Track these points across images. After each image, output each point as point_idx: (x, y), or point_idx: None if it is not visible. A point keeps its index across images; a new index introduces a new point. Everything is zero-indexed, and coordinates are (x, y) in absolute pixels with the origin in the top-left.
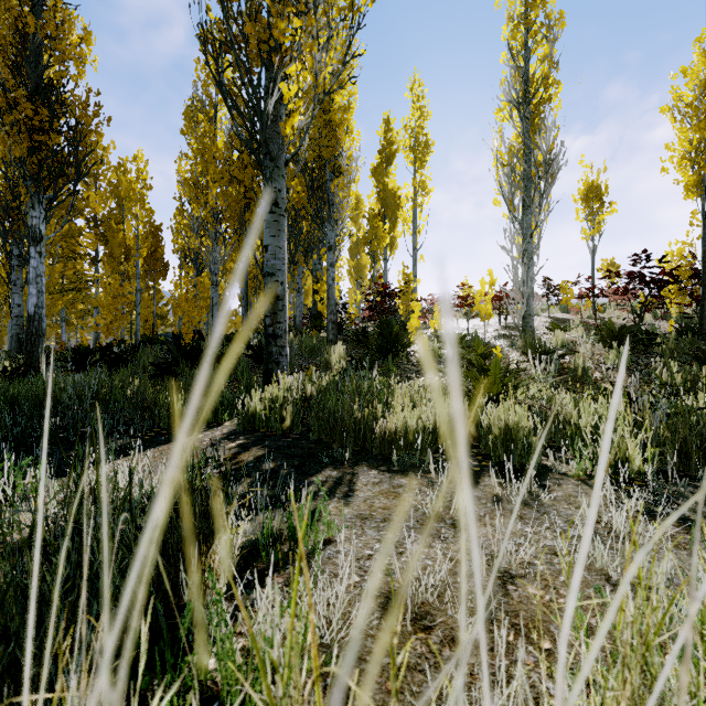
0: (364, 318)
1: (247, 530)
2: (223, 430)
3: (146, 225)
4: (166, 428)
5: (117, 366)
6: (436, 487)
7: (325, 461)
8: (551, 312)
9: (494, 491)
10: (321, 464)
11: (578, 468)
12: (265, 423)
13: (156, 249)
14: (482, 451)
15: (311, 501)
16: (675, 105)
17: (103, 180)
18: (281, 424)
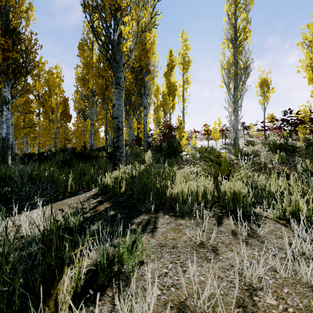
0: (160, 140)
1: (93, 257)
2: (91, 193)
3: (61, 98)
4: (63, 192)
5: (44, 162)
6: (200, 225)
7: (141, 210)
8: (244, 138)
9: (231, 227)
10: (139, 212)
11: (273, 214)
12: (112, 189)
13: (65, 109)
14: (221, 204)
15: (131, 239)
16: (304, 41)
17: (42, 78)
18: (120, 190)
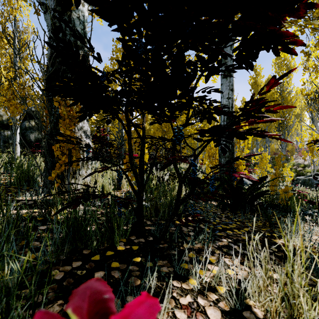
0: None
1: None
2: None
3: None
4: None
5: None
6: None
7: None
8: None
9: None
10: None
11: None
12: None
13: None
14: None
15: None
16: None
17: None
18: None
